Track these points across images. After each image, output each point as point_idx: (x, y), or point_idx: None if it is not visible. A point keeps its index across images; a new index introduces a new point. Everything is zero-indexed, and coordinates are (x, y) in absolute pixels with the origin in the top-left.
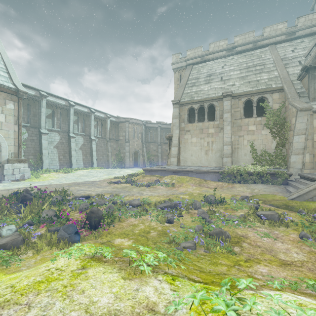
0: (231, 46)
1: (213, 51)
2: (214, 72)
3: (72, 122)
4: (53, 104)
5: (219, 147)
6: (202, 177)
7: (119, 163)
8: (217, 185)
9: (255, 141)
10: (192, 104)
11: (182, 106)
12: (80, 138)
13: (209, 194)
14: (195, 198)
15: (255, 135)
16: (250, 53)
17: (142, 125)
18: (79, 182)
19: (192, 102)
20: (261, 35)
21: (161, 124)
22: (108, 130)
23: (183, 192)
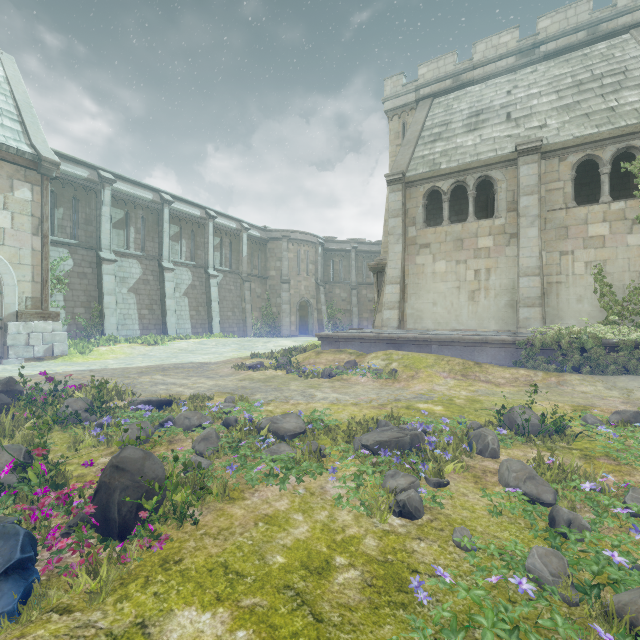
0: (530, 43)
1: (482, 59)
2: (488, 105)
3: (167, 237)
4: (128, 200)
5: (508, 282)
6: (468, 354)
7: (267, 326)
8: (513, 377)
9: (608, 264)
10: (435, 180)
11: (411, 188)
12: (184, 273)
13: (500, 401)
14: (466, 414)
15: (608, 248)
16: (580, 52)
17: (318, 246)
18: (169, 366)
19: (436, 176)
20: (610, 5)
21: (358, 244)
22: (244, 255)
23: (425, 395)
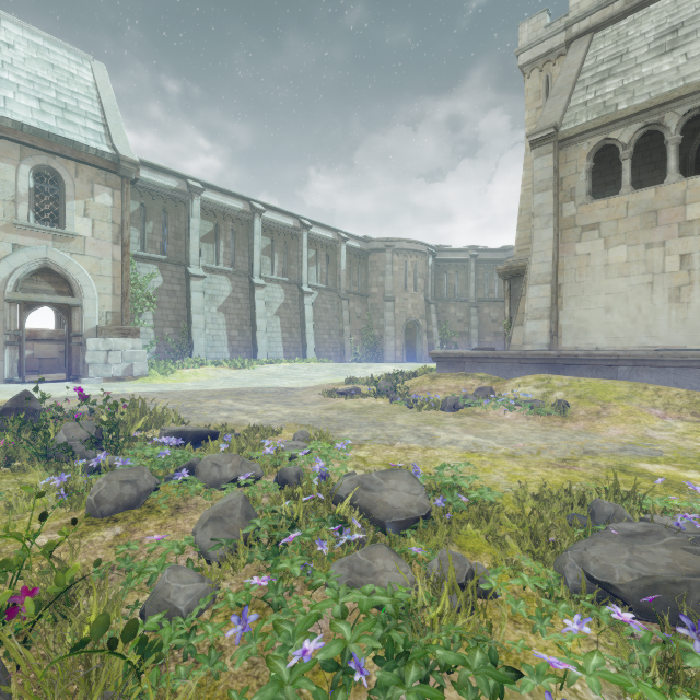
0: None
1: None
2: (692, 14)
3: (258, 250)
4: (217, 211)
5: None
6: (692, 381)
7: (368, 351)
8: None
9: None
10: (608, 130)
11: (568, 148)
12: (276, 291)
13: None
14: None
15: None
16: None
17: (428, 256)
18: (248, 390)
19: (610, 123)
20: None
21: (479, 251)
22: (342, 270)
23: (641, 446)
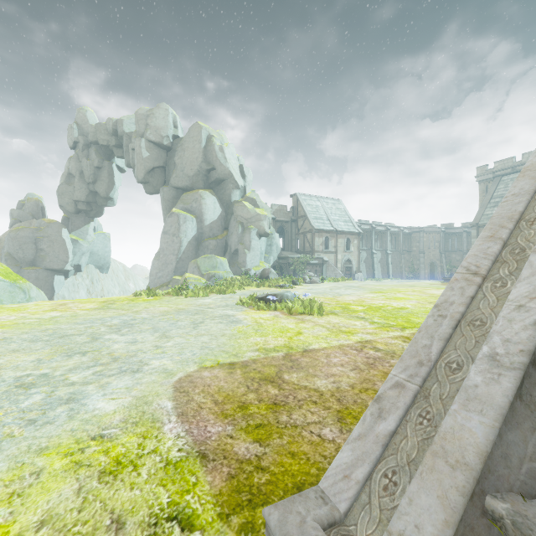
0: None
1: (526, 161)
2: None
3: (374, 241)
4: (362, 230)
5: None
6: None
7: (412, 275)
8: None
9: None
10: None
11: (481, 228)
12: (378, 254)
13: None
14: None
15: None
16: None
17: (441, 233)
18: None
19: None
20: None
21: (468, 228)
22: (401, 242)
23: None
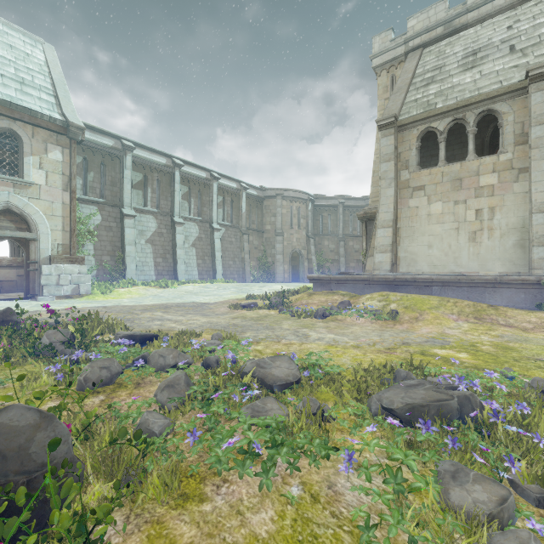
0: None
1: (477, 1)
2: (486, 43)
3: (178, 196)
4: (145, 164)
5: (516, 220)
6: (477, 296)
7: (263, 274)
8: (541, 321)
9: None
10: (430, 121)
11: (404, 131)
12: (192, 227)
13: (541, 350)
14: (506, 365)
15: None
16: None
17: (308, 202)
18: (172, 304)
19: (431, 116)
20: None
21: (345, 199)
22: (243, 211)
23: (438, 339)
